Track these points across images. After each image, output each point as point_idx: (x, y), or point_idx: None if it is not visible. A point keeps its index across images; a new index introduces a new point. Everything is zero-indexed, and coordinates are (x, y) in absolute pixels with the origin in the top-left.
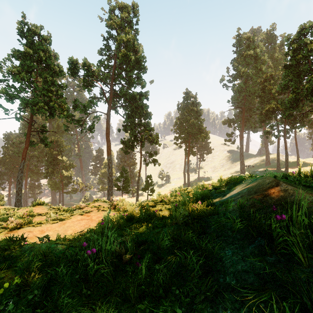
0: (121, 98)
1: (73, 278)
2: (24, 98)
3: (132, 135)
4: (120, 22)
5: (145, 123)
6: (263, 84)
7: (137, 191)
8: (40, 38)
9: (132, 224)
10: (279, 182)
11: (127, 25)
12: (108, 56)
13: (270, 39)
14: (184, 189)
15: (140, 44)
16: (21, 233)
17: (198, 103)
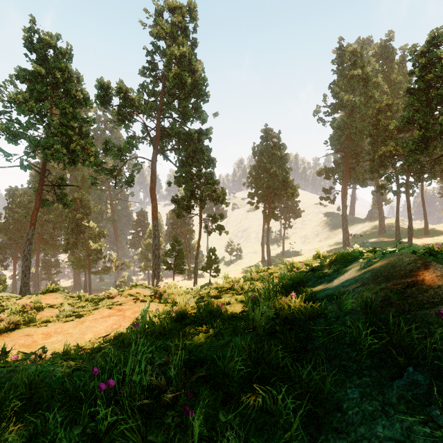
0: (172, 138)
1: (73, 433)
2: (33, 137)
3: (188, 191)
4: (170, 29)
5: (207, 174)
6: (376, 117)
7: (195, 271)
8: (56, 52)
9: (184, 327)
10: (430, 261)
11: (181, 33)
12: (154, 79)
13: (386, 54)
14: (264, 269)
15: (199, 60)
16: (15, 337)
17: (283, 145)
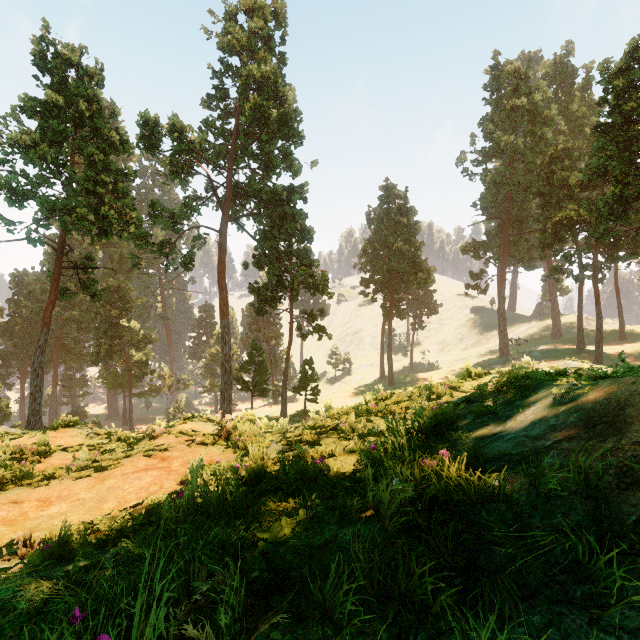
0: (250, 198)
1: None
2: (45, 197)
3: (272, 276)
4: (247, 40)
5: (301, 250)
6: (548, 168)
7: (284, 393)
8: (79, 72)
9: (259, 496)
10: None
11: (262, 45)
12: (223, 112)
13: (562, 75)
14: (386, 395)
15: (290, 84)
16: None
17: (411, 209)
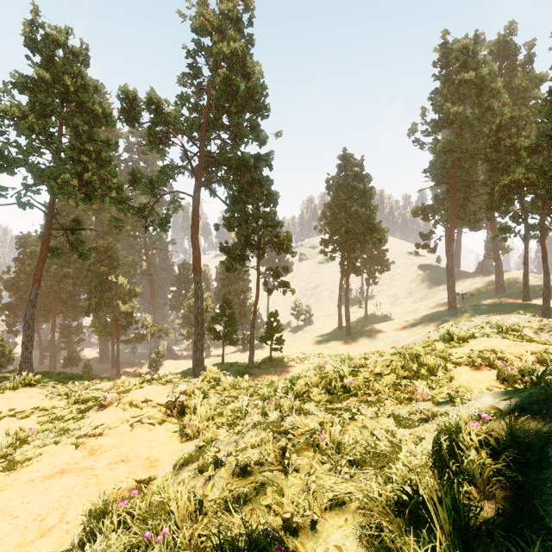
0: (221, 166)
1: None
2: (34, 164)
3: (241, 236)
4: (218, 21)
5: (267, 213)
6: (495, 136)
7: (251, 342)
8: (65, 51)
9: None
10: None
11: (232, 26)
12: (197, 89)
13: (505, 53)
14: (360, 363)
15: (257, 62)
16: None
17: (367, 176)
